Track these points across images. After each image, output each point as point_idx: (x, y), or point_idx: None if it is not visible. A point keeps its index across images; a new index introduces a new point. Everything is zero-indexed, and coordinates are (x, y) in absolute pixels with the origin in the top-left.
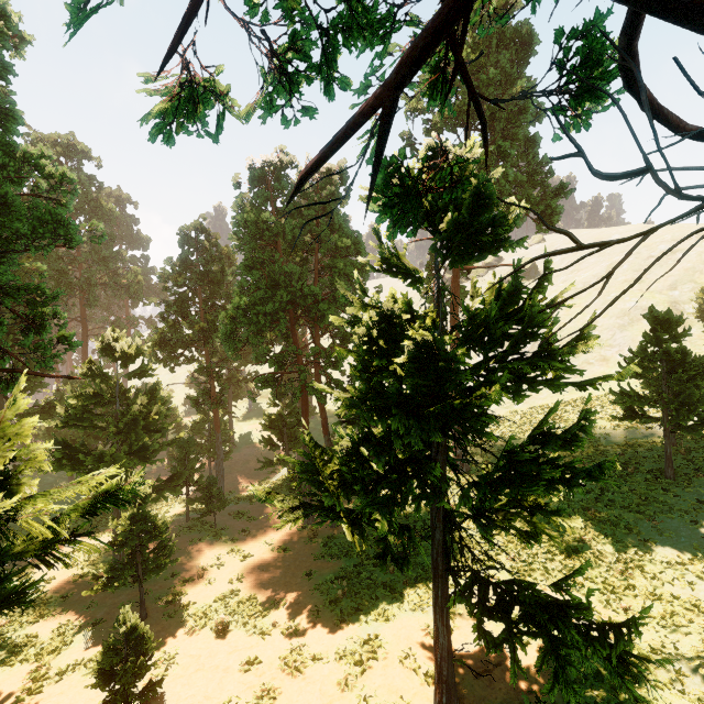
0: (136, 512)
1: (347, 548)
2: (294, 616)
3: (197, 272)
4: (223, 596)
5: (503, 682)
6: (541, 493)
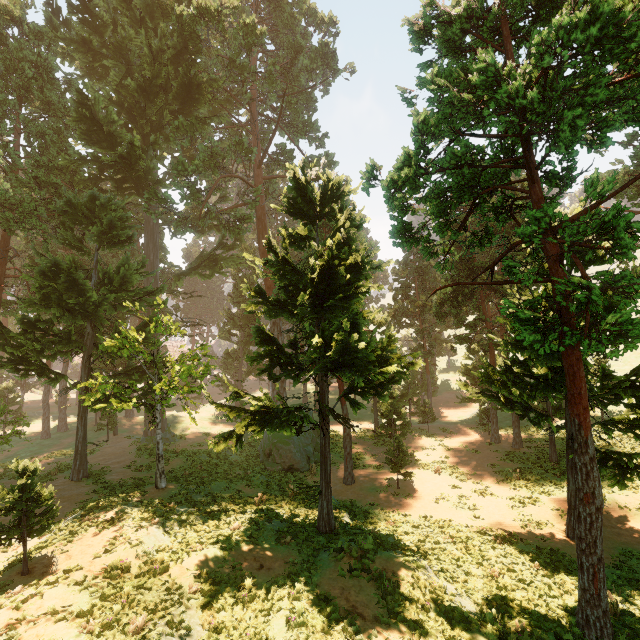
0: (392, 402)
1: (524, 459)
2: (481, 479)
3: (414, 267)
4: (437, 462)
5: (629, 537)
6: (624, 397)
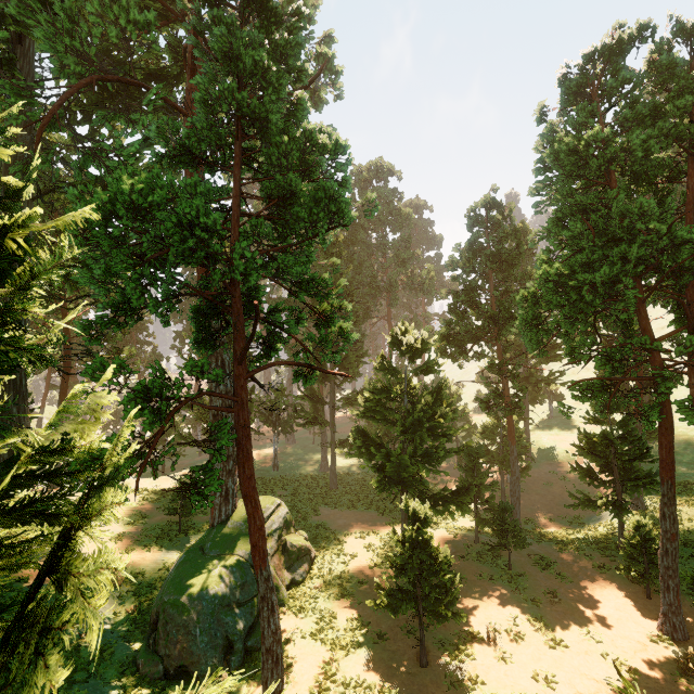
0: (415, 535)
1: None
2: None
3: (487, 253)
4: None
5: None
6: None
